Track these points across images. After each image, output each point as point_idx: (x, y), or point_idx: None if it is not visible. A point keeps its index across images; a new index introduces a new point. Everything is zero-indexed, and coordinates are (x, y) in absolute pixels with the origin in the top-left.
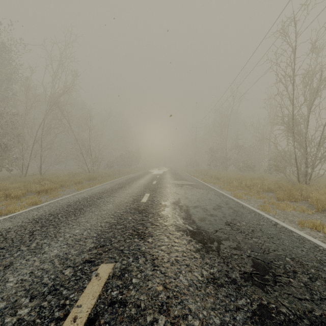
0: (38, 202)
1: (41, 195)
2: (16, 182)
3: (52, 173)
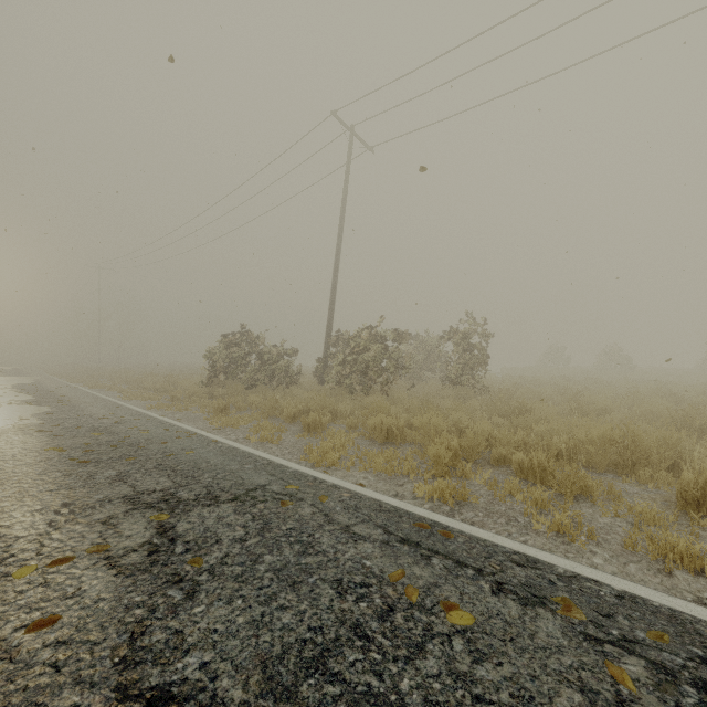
0: None
1: None
2: None
3: None
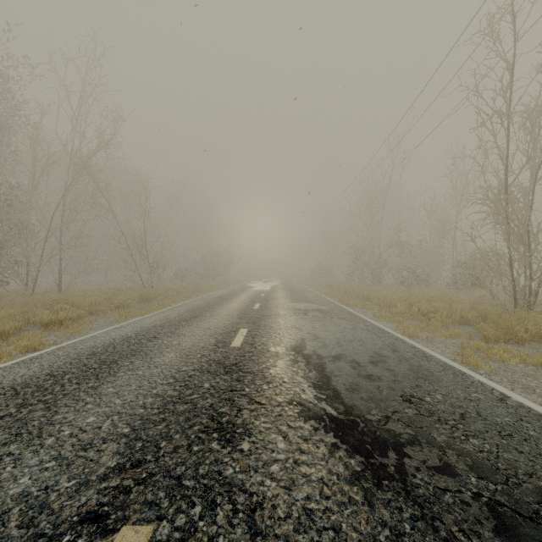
0: (38, 347)
1: (49, 330)
2: (10, 305)
3: (81, 290)
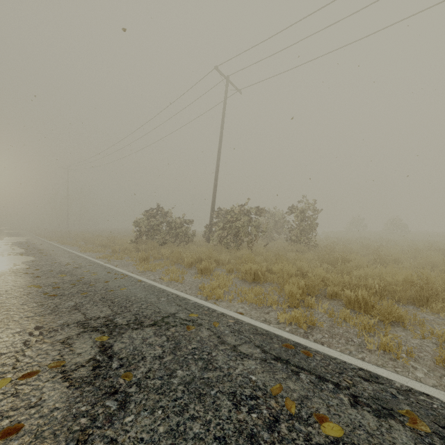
0: None
1: None
2: None
3: None
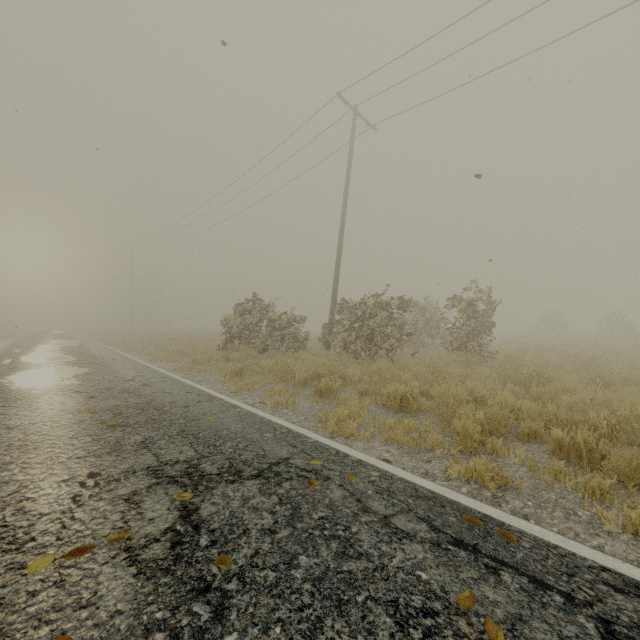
0: None
1: None
2: None
3: None
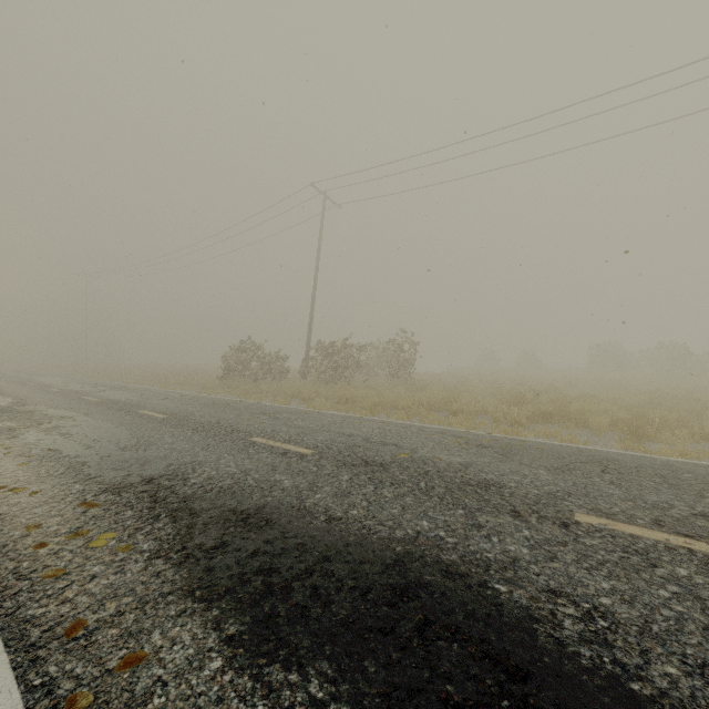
0: None
1: None
2: None
3: None
